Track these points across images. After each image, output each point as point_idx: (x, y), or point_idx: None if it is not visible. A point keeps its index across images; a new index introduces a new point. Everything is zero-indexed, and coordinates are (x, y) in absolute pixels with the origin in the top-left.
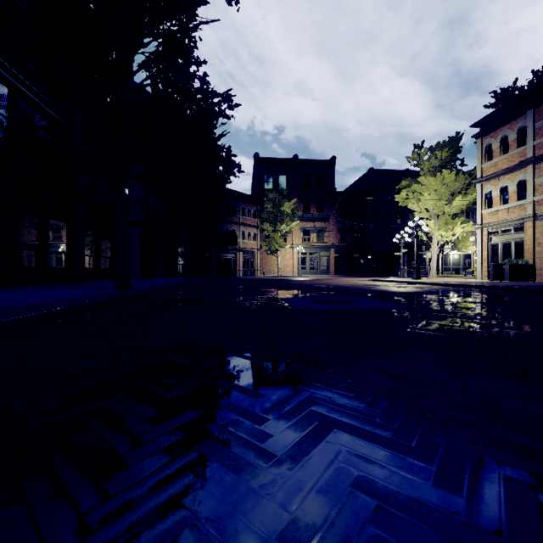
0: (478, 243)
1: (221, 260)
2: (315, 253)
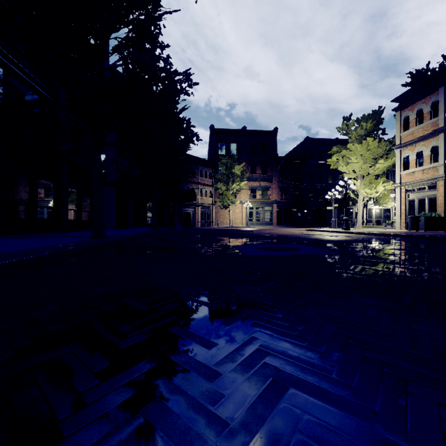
0: (398, 199)
1: (182, 213)
2: (260, 207)
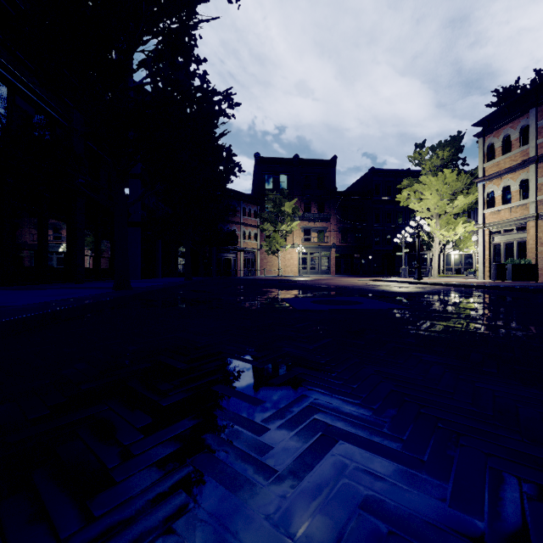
0: (480, 243)
1: (221, 260)
2: (315, 253)
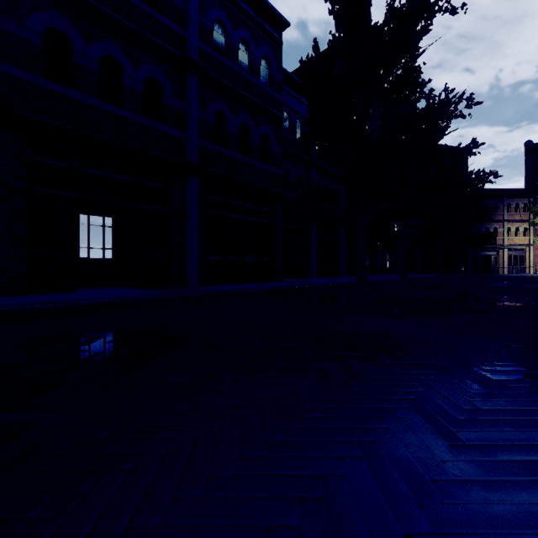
0: None
1: (478, 258)
2: None
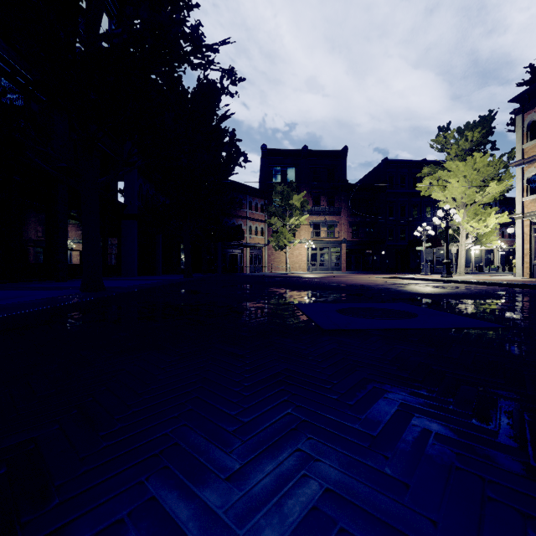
0: (519, 236)
1: (226, 256)
2: (325, 248)
